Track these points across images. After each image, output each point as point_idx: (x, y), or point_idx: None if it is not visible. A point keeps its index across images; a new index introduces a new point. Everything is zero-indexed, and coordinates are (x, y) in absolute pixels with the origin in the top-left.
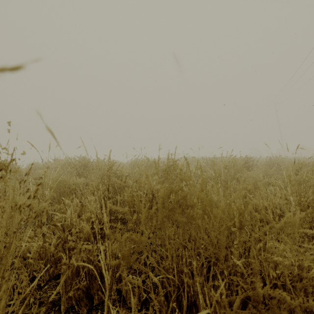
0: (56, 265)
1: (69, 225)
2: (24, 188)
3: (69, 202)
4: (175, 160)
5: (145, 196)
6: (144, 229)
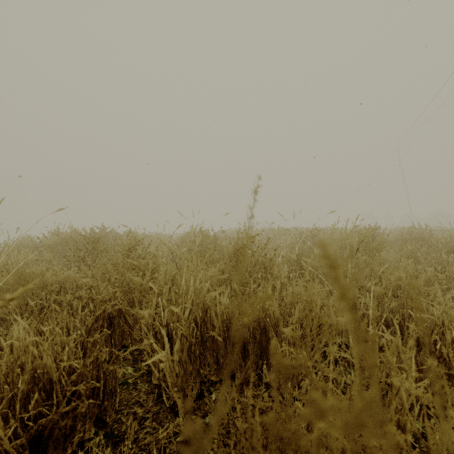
0: None
1: None
2: None
3: (27, 326)
4: (253, 232)
5: (188, 314)
6: None
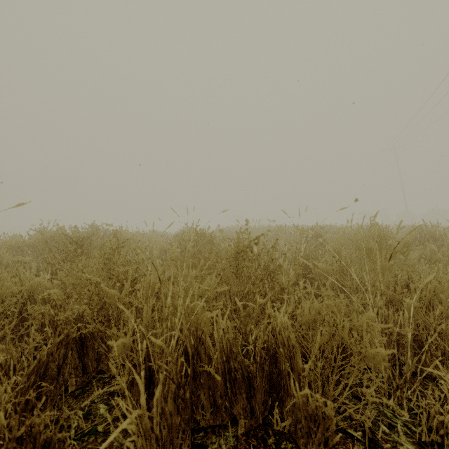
0: None
1: None
2: None
3: None
4: (251, 230)
5: (176, 342)
6: None
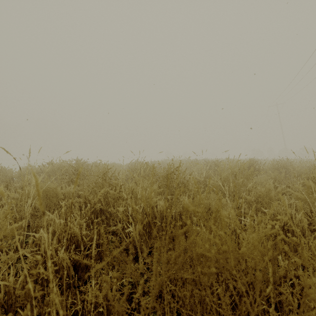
0: (23, 309)
1: (43, 255)
2: (8, 197)
3: (54, 217)
4: (176, 162)
5: (142, 210)
6: (140, 254)
